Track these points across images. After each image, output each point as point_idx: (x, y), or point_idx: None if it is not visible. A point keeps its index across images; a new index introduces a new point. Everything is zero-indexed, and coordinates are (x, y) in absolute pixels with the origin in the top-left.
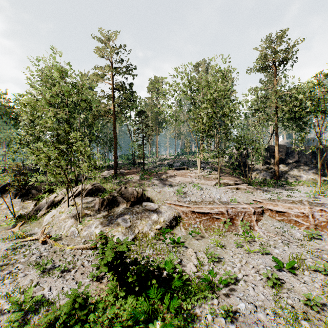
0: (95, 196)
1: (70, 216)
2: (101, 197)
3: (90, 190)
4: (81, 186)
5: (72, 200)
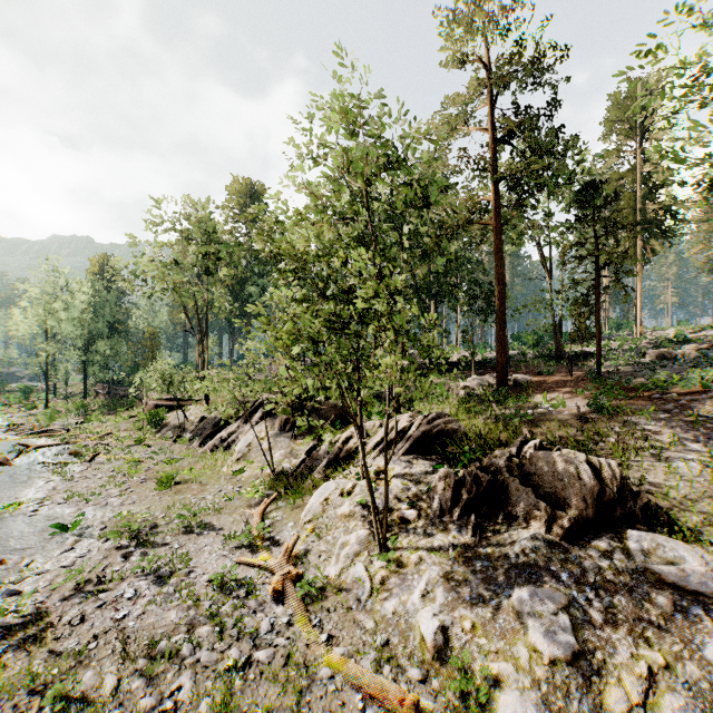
0: (438, 454)
1: (363, 512)
2: (453, 463)
3: (425, 437)
4: (402, 420)
5: (376, 458)
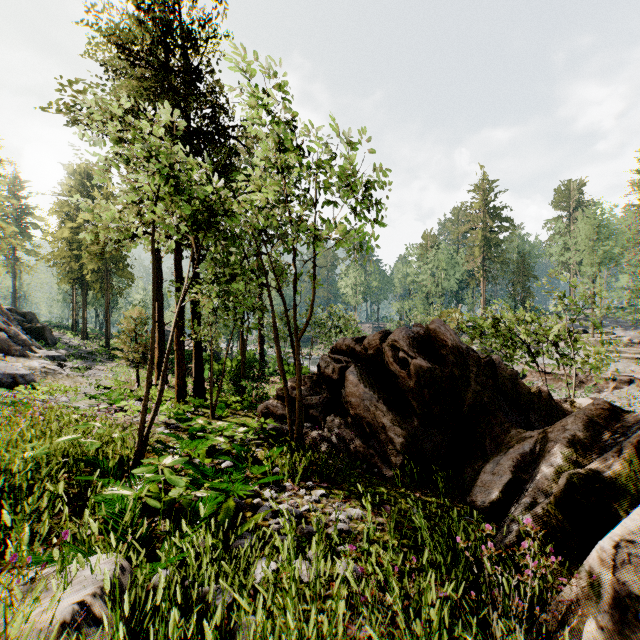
0: None
1: None
2: None
3: None
4: None
5: None
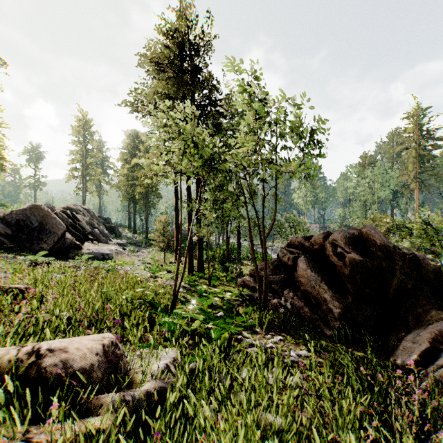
0: None
1: None
2: None
3: None
4: None
5: None
